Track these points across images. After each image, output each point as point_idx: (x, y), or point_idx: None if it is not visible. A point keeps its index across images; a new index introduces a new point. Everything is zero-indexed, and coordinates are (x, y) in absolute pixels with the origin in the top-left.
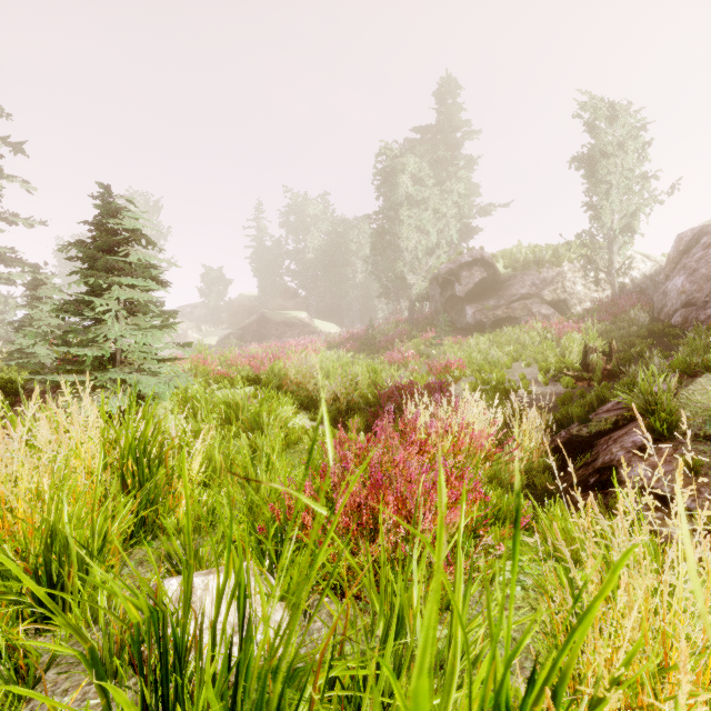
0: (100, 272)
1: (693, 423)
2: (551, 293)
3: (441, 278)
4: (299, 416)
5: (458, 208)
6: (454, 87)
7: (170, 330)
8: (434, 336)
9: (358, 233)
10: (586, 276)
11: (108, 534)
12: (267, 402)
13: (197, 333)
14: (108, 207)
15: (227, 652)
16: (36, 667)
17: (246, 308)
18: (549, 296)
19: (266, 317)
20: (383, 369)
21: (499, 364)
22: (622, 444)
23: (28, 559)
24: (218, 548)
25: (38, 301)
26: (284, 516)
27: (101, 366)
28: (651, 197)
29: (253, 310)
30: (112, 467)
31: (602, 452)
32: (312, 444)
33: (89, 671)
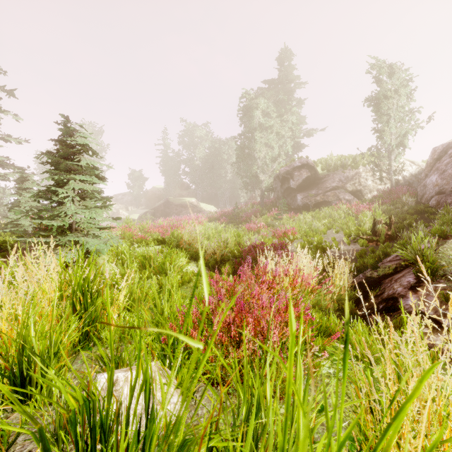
0: (62, 172)
1: (447, 269)
2: (351, 186)
3: (281, 176)
4: (190, 264)
5: (292, 131)
6: (290, 54)
7: (107, 209)
8: (277, 213)
9: (228, 148)
10: (374, 174)
11: (61, 344)
12: (169, 255)
13: (125, 212)
14: (67, 130)
15: (136, 431)
16: (9, 435)
17: (156, 195)
18: (350, 187)
19: (169, 201)
20: (244, 234)
21: (318, 231)
22: (401, 283)
23: (7, 360)
24: (135, 352)
25: (23, 191)
26: (179, 330)
27: (63, 232)
28: (416, 124)
29: (161, 197)
30: (66, 298)
31: (387, 288)
32: (194, 286)
33: (38, 445)
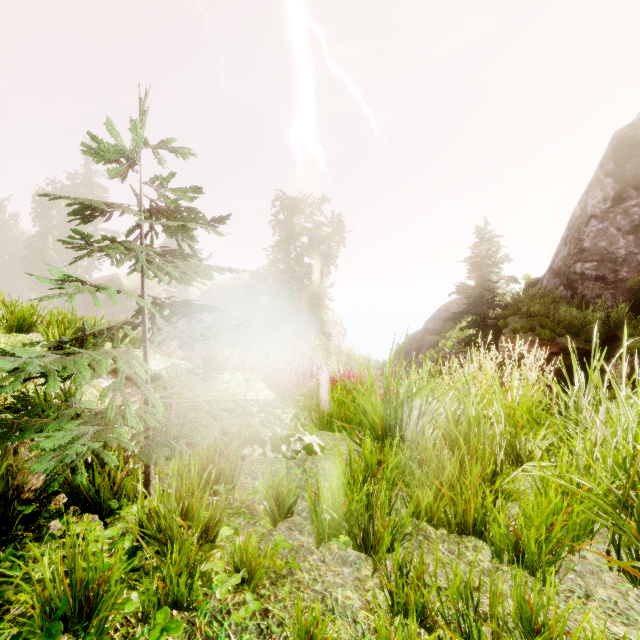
0: None
1: None
2: None
3: None
4: None
5: None
6: None
7: None
8: None
9: None
10: None
11: None
12: None
13: None
14: None
15: None
16: None
17: None
18: None
19: None
20: None
21: None
22: None
23: None
24: None
25: None
26: None
27: None
28: None
29: None
30: None
31: None
32: None
33: None
